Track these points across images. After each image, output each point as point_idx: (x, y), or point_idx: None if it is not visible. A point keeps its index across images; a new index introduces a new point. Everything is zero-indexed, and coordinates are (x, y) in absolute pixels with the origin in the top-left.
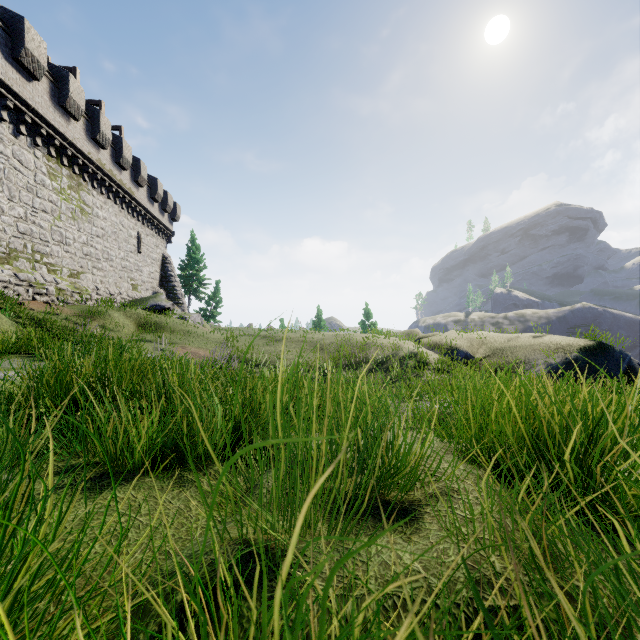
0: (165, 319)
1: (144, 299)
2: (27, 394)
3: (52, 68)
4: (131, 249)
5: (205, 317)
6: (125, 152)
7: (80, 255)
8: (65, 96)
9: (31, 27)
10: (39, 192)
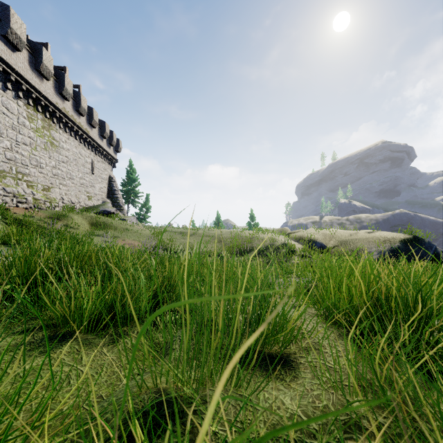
0: (110, 220)
1: (96, 206)
2: (2, 273)
3: (30, 43)
4: (87, 171)
5: (139, 219)
6: (82, 103)
7: (50, 175)
8: (39, 63)
9: (15, 13)
10: (21, 130)
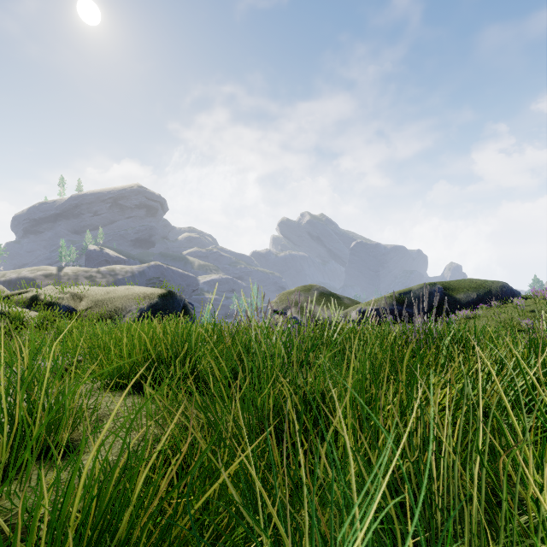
0: None
1: None
2: None
3: None
4: None
5: None
6: None
7: None
8: None
9: None
10: None
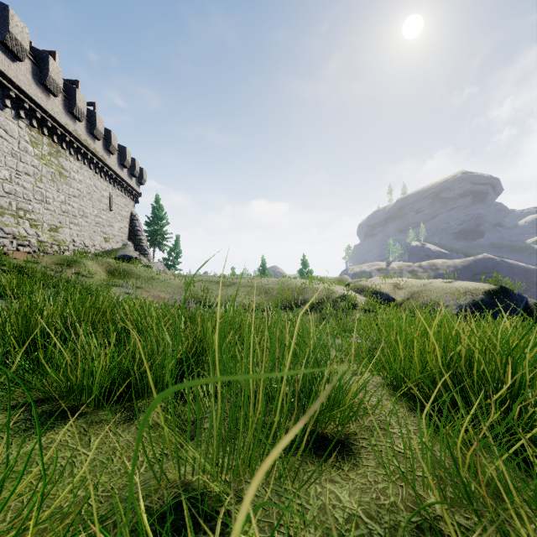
0: (132, 267)
1: (114, 250)
2: None
3: (34, 51)
4: (103, 207)
5: (167, 266)
6: (98, 124)
7: (59, 212)
8: (45, 75)
9: (15, 14)
10: (22, 157)
